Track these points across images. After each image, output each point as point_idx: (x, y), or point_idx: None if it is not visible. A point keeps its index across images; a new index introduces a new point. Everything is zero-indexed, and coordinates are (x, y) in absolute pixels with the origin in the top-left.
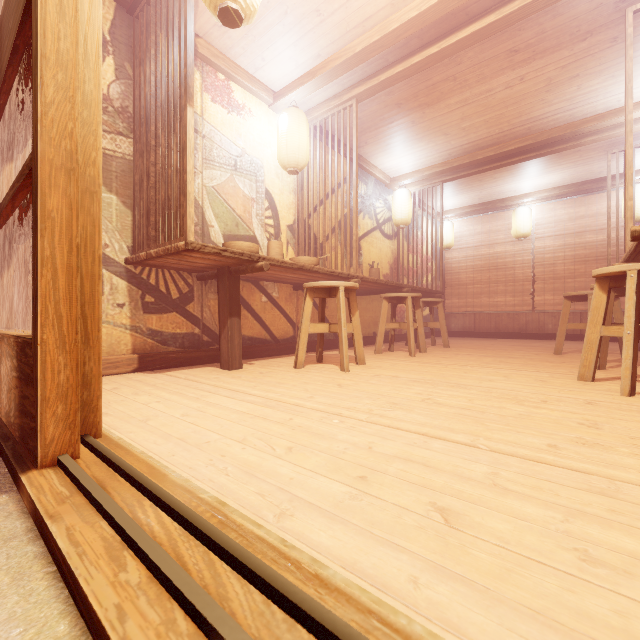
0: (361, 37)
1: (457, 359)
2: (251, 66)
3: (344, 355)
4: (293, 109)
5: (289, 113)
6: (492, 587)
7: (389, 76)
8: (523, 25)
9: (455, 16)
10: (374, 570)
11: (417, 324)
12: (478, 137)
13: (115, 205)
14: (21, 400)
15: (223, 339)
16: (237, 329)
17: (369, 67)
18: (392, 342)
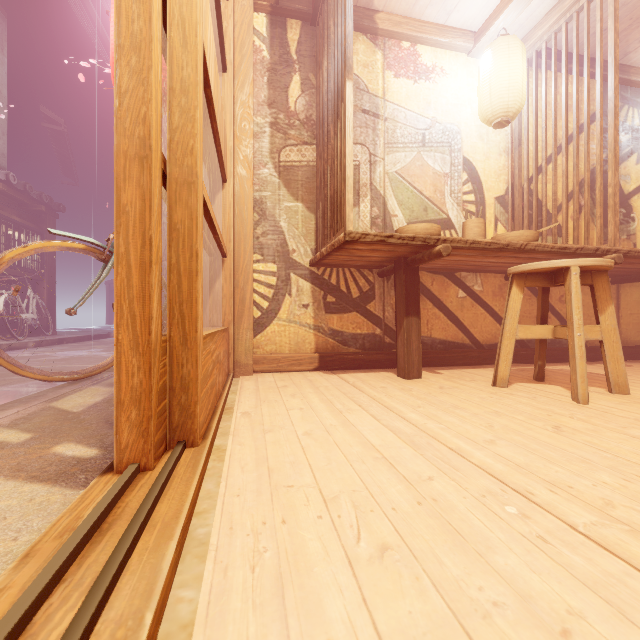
0: None
1: None
2: (441, 14)
3: (577, 376)
4: (499, 39)
5: (493, 47)
6: None
7: None
8: None
9: None
10: None
11: None
12: None
13: (301, 212)
14: None
15: (399, 342)
16: (415, 331)
17: None
18: None
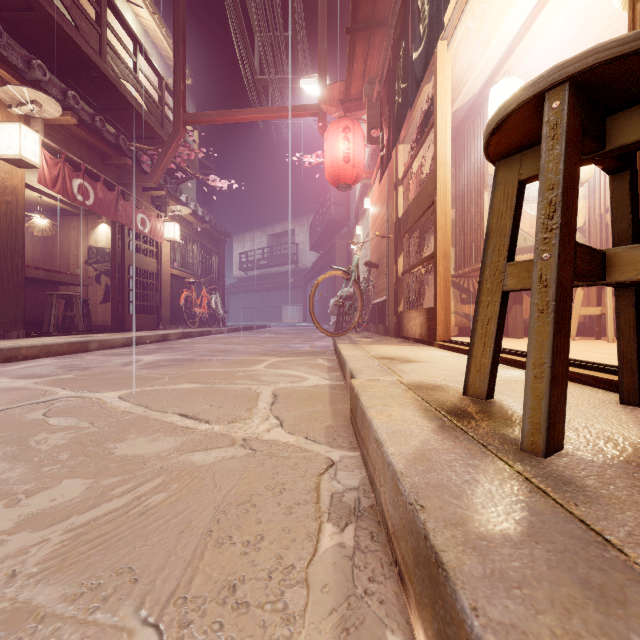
0: None
1: None
2: None
3: (608, 330)
4: None
5: None
6: None
7: None
8: None
9: None
10: None
11: None
12: None
13: None
14: (428, 326)
15: (509, 319)
16: (519, 312)
17: None
18: None
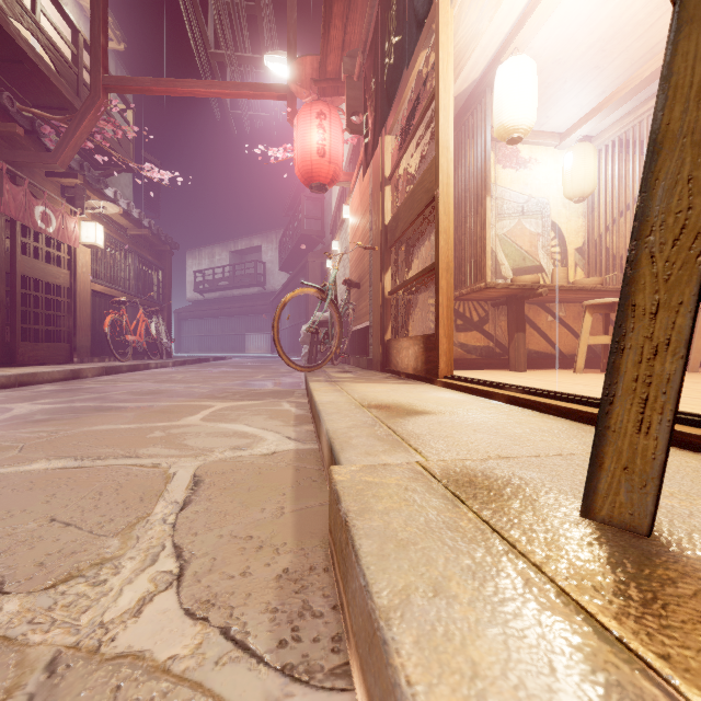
0: (649, 63)
1: None
2: (536, 125)
3: None
4: (578, 146)
5: (574, 151)
6: None
7: None
8: None
9: None
10: None
11: None
12: None
13: None
14: (426, 359)
15: (511, 349)
16: (522, 341)
17: None
18: None
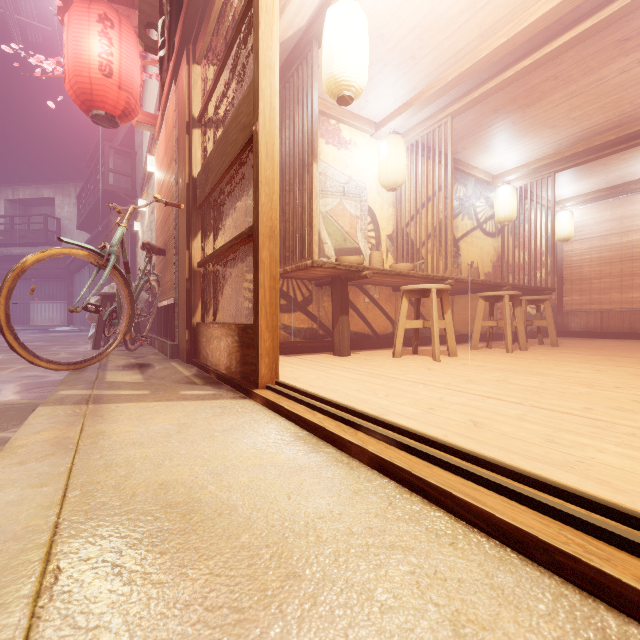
0: (453, 67)
1: (558, 356)
2: (356, 108)
3: (435, 347)
4: (392, 136)
5: (388, 140)
6: (485, 441)
7: (482, 92)
8: (631, 16)
9: (548, 28)
10: (426, 431)
11: (516, 322)
12: (593, 123)
13: None
14: (243, 357)
15: (336, 332)
16: (346, 325)
17: (462, 87)
18: (490, 339)
